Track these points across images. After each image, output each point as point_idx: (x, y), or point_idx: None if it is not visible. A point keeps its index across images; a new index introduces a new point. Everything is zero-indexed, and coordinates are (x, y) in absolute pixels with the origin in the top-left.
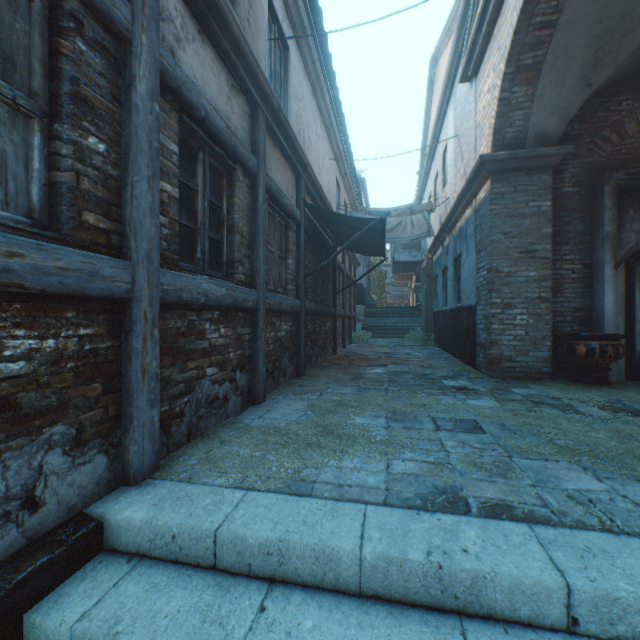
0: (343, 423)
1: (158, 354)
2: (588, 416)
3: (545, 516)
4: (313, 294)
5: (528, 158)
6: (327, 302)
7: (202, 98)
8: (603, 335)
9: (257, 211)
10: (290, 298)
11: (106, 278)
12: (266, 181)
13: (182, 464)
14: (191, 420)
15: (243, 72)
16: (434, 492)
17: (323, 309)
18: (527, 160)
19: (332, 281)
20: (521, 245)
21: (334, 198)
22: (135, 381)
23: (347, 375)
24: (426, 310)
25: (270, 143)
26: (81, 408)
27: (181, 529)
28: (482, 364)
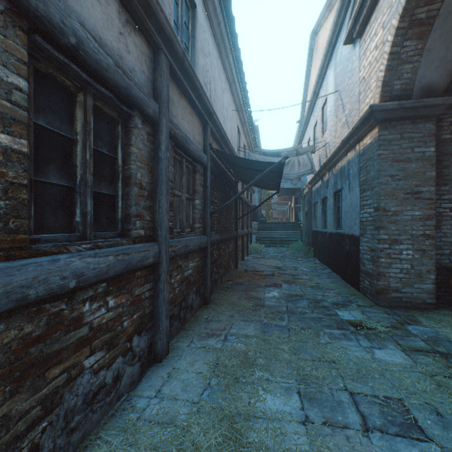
0: (252, 411)
1: None
2: None
3: None
4: (218, 225)
5: (415, 108)
6: (230, 228)
7: (71, 19)
8: None
9: (159, 159)
10: (197, 237)
11: None
12: (170, 128)
13: None
14: (55, 445)
15: (139, 7)
16: None
17: (227, 236)
18: (413, 110)
19: (234, 209)
20: (407, 187)
21: (236, 142)
22: None
23: (249, 301)
24: (307, 229)
25: (176, 91)
26: None
27: None
28: (368, 290)
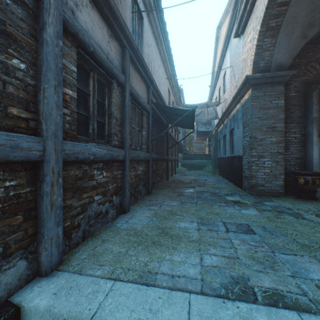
0: (173, 226)
1: (62, 193)
2: (311, 221)
3: (306, 304)
4: (156, 149)
5: (272, 77)
6: (163, 153)
7: (91, 40)
8: (314, 173)
9: (125, 106)
10: (144, 152)
11: (24, 149)
12: (130, 89)
13: (77, 258)
14: (85, 228)
15: (117, 27)
16: (232, 282)
17: (161, 157)
18: (271, 78)
19: (166, 142)
20: (268, 124)
21: (167, 99)
22: (45, 211)
23: (174, 193)
24: (214, 156)
25: (132, 68)
26: (7, 233)
27: (69, 315)
28: (246, 187)
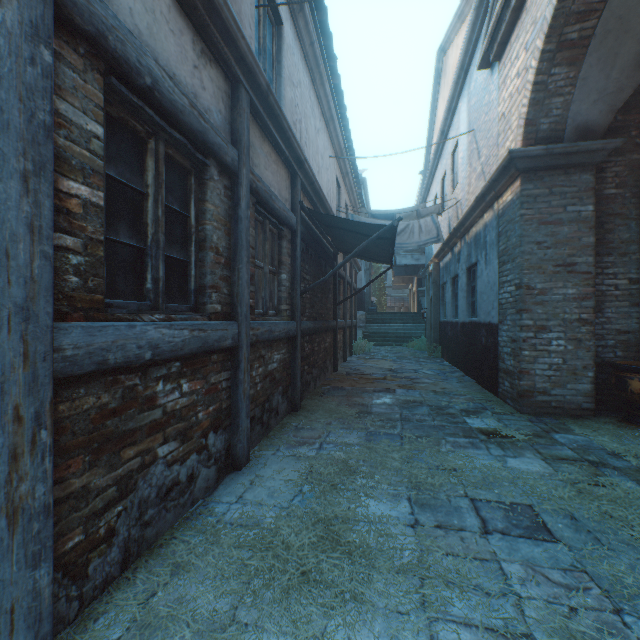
0: (352, 515)
1: (49, 470)
2: None
3: None
4: (311, 310)
5: (567, 154)
6: (327, 315)
7: (147, 57)
8: None
9: (238, 219)
10: (283, 321)
11: None
12: (251, 180)
13: None
14: (129, 535)
15: (217, 34)
16: None
17: (323, 325)
18: (566, 156)
19: (332, 291)
20: (557, 257)
21: (334, 200)
22: None
23: (351, 408)
24: (432, 319)
25: (258, 133)
26: None
27: None
28: (508, 394)
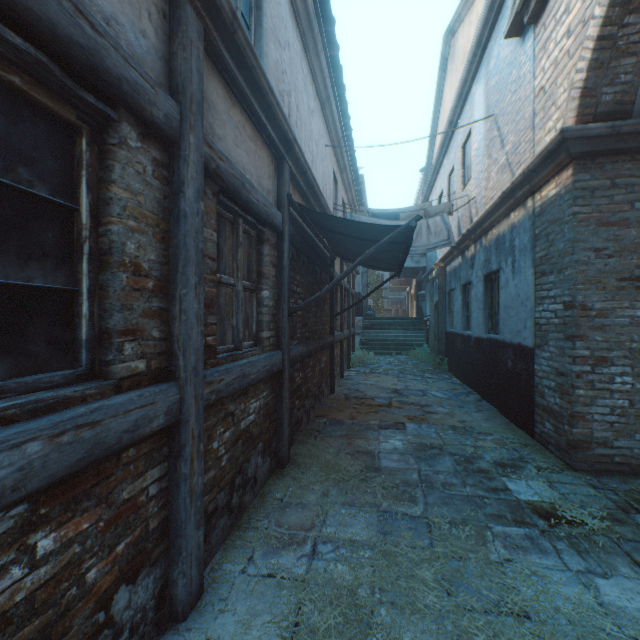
0: None
1: None
2: None
3: None
4: (303, 329)
5: (638, 133)
6: (322, 331)
7: None
8: None
9: (180, 215)
10: (264, 356)
11: None
12: (208, 156)
13: None
14: None
15: None
16: None
17: (317, 345)
18: (635, 136)
19: (329, 301)
20: (622, 268)
21: (331, 196)
22: None
23: (354, 461)
24: (438, 329)
25: (222, 91)
26: None
27: None
28: (551, 440)
